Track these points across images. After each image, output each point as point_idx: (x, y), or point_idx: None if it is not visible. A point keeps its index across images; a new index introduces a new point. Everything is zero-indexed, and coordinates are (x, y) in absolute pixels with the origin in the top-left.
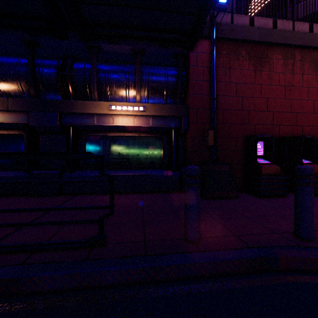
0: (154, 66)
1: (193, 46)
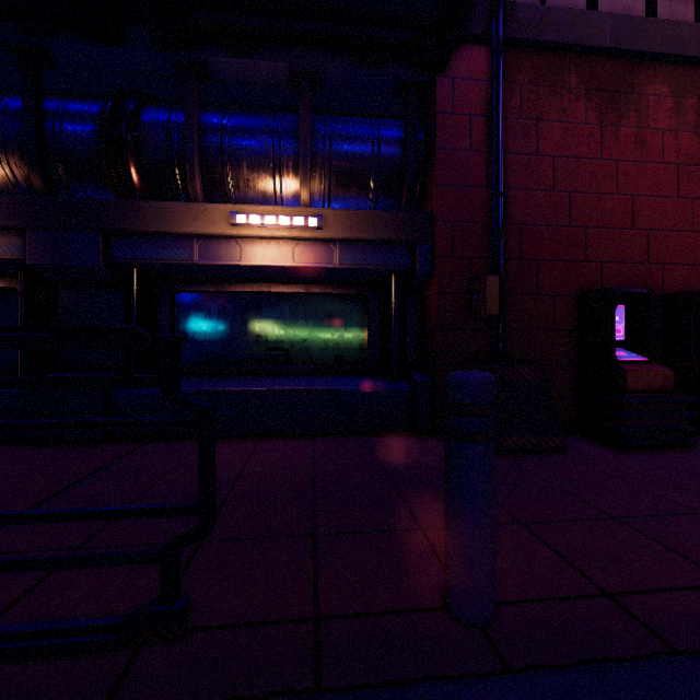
0: (346, 118)
1: (444, 61)
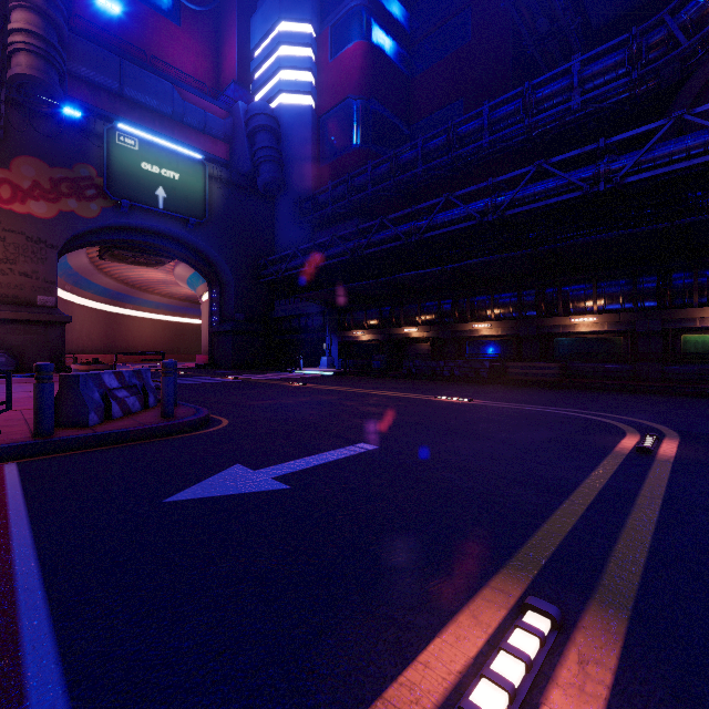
0: None
1: None
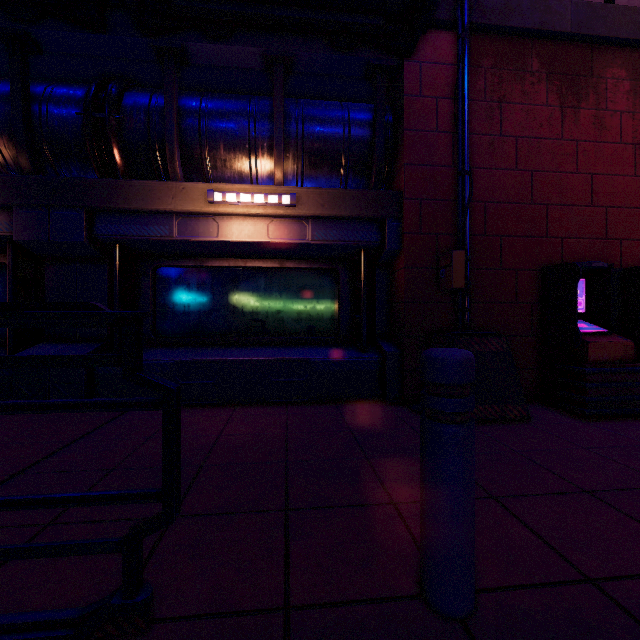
0: (318, 101)
1: (412, 45)
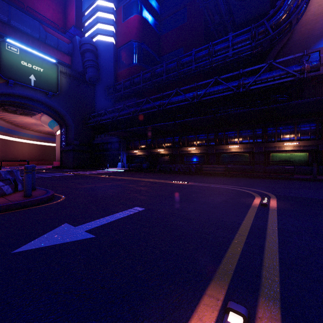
0: (303, 124)
1: None
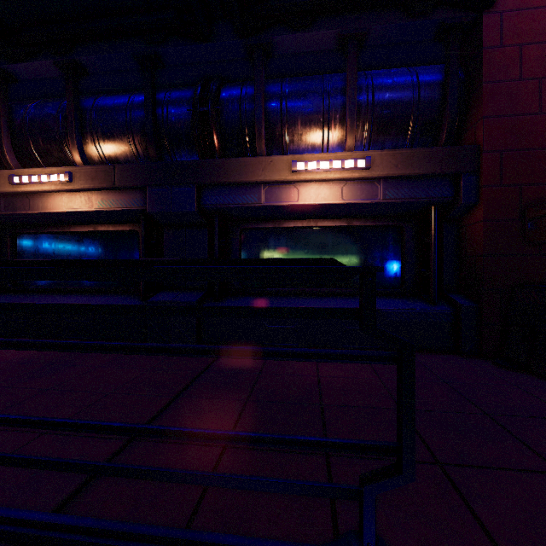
0: (384, 70)
1: None
